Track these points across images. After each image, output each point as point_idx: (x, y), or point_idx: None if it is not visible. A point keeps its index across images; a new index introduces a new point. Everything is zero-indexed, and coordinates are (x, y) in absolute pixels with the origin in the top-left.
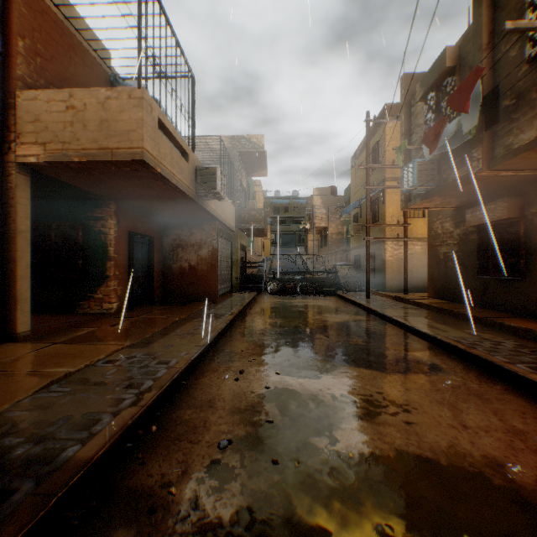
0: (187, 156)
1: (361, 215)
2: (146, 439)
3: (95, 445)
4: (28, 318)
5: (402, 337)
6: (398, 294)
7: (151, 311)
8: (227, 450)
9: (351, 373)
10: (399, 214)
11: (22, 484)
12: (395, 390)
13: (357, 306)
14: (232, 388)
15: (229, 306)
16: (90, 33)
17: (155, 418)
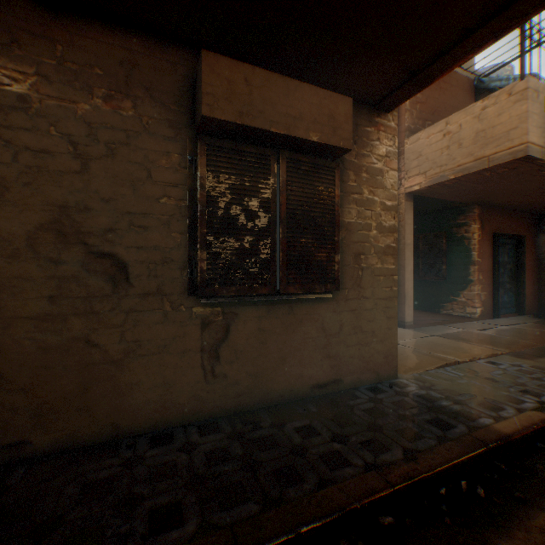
0: None
1: None
2: None
3: (506, 426)
4: (410, 311)
5: None
6: None
7: (521, 322)
8: None
9: None
10: None
11: (456, 424)
12: None
13: None
14: None
15: None
16: None
17: None
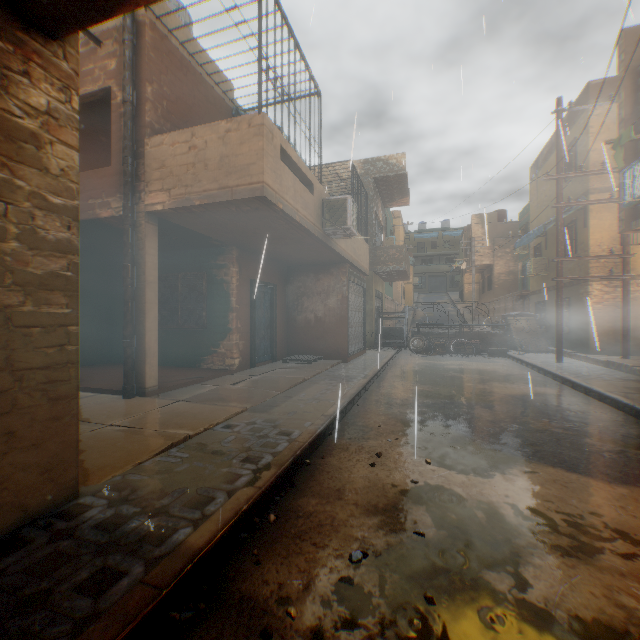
0: (312, 188)
1: (545, 245)
2: (262, 530)
3: (206, 531)
4: (154, 372)
5: (624, 426)
6: (609, 359)
7: (273, 369)
8: (361, 565)
9: (542, 475)
10: (611, 240)
11: (131, 566)
12: (624, 513)
13: (540, 374)
14: (367, 475)
15: (362, 367)
16: (212, 67)
17: (274, 503)
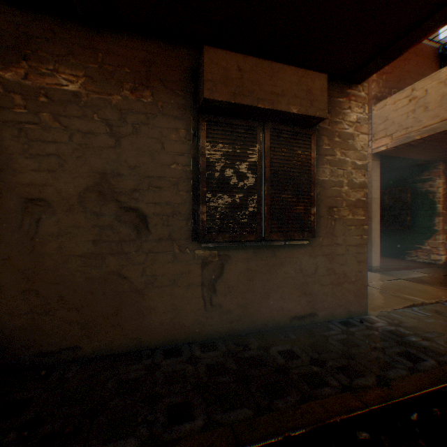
0: None
1: None
2: None
3: None
4: (376, 257)
5: None
6: None
7: None
8: None
9: None
10: None
11: (425, 358)
12: None
13: None
14: None
15: None
16: None
17: None
